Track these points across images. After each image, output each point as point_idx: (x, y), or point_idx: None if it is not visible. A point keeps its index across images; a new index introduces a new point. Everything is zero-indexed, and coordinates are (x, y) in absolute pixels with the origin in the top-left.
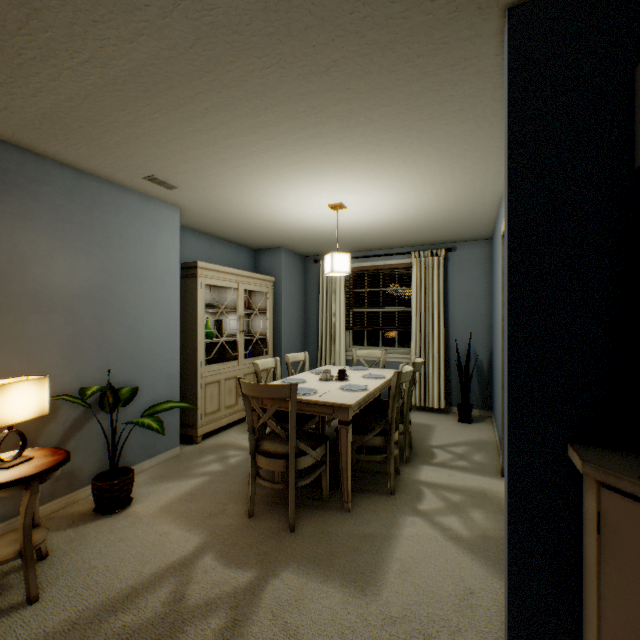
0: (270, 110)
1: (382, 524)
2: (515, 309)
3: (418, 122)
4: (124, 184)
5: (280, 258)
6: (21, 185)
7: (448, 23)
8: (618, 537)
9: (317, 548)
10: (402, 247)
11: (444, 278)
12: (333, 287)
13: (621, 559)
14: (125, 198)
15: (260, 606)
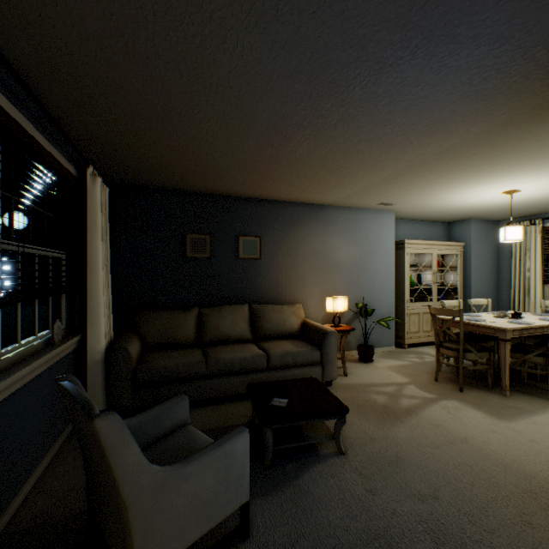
0: (443, 172)
1: (530, 407)
2: None
3: None
4: (367, 208)
5: (469, 227)
6: (332, 221)
7: (536, 129)
8: None
9: (474, 400)
10: None
11: None
12: (526, 246)
13: None
14: (367, 214)
15: (436, 404)
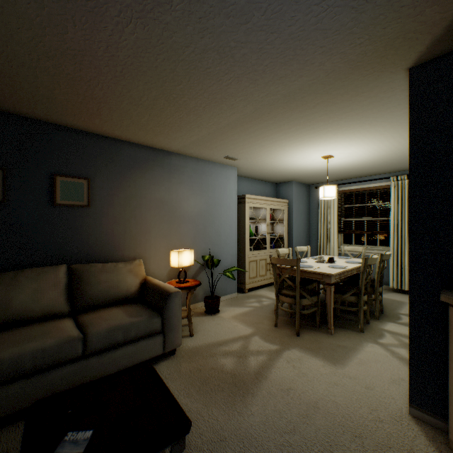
0: (286, 124)
1: (351, 343)
2: (413, 220)
3: (371, 114)
4: (214, 161)
5: (292, 188)
6: (179, 169)
7: (375, 80)
8: None
9: (311, 345)
10: (382, 174)
11: None
12: (328, 204)
13: None
14: (214, 167)
15: (281, 357)
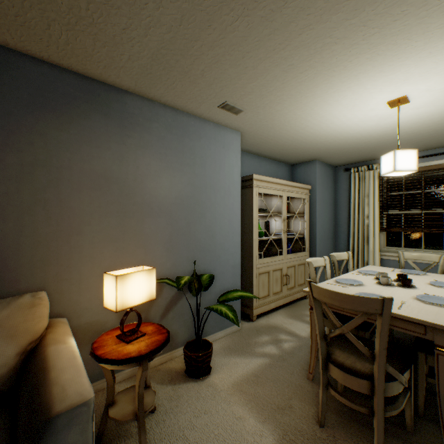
0: None
1: None
2: None
3: None
4: (203, 116)
5: (314, 169)
6: (140, 124)
7: None
8: None
9: None
10: None
11: None
12: (365, 191)
13: None
14: (204, 127)
15: None
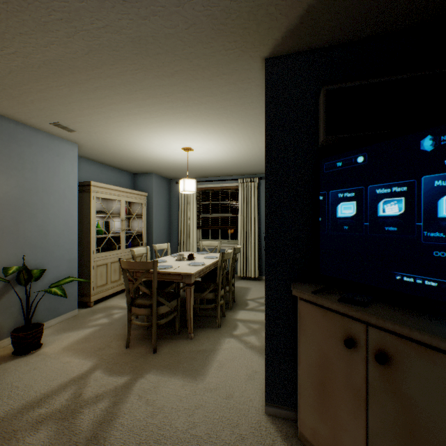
0: (139, 92)
1: (211, 344)
2: (268, 215)
3: (229, 106)
4: (35, 126)
5: (152, 180)
6: None
7: (236, 61)
8: (305, 322)
9: (170, 360)
10: (233, 175)
11: (258, 196)
12: (188, 200)
13: (306, 332)
14: (36, 136)
15: (131, 393)
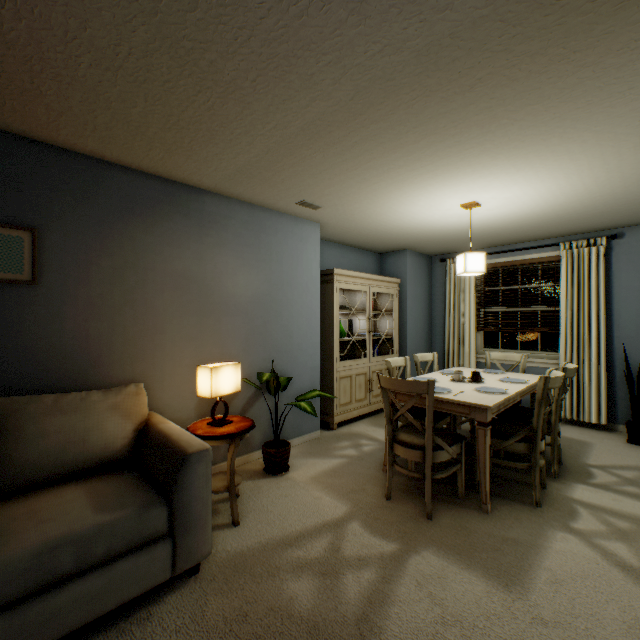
0: (411, 132)
1: (526, 532)
2: None
3: (572, 111)
4: (280, 210)
5: (405, 260)
6: (218, 222)
7: (613, 14)
8: None
9: (455, 539)
10: (546, 238)
11: (605, 271)
12: (461, 286)
13: None
14: (281, 221)
15: (405, 573)
